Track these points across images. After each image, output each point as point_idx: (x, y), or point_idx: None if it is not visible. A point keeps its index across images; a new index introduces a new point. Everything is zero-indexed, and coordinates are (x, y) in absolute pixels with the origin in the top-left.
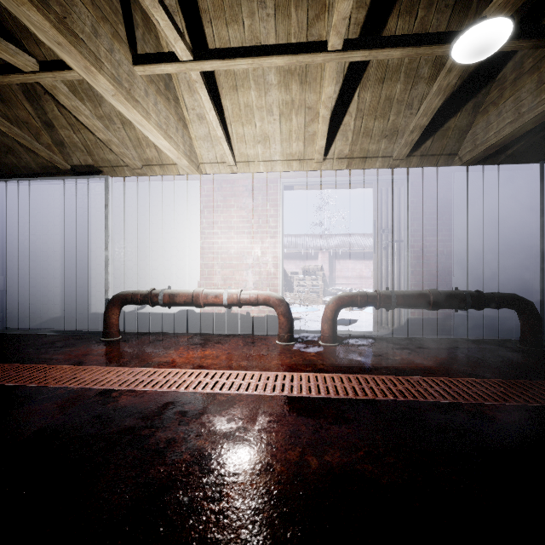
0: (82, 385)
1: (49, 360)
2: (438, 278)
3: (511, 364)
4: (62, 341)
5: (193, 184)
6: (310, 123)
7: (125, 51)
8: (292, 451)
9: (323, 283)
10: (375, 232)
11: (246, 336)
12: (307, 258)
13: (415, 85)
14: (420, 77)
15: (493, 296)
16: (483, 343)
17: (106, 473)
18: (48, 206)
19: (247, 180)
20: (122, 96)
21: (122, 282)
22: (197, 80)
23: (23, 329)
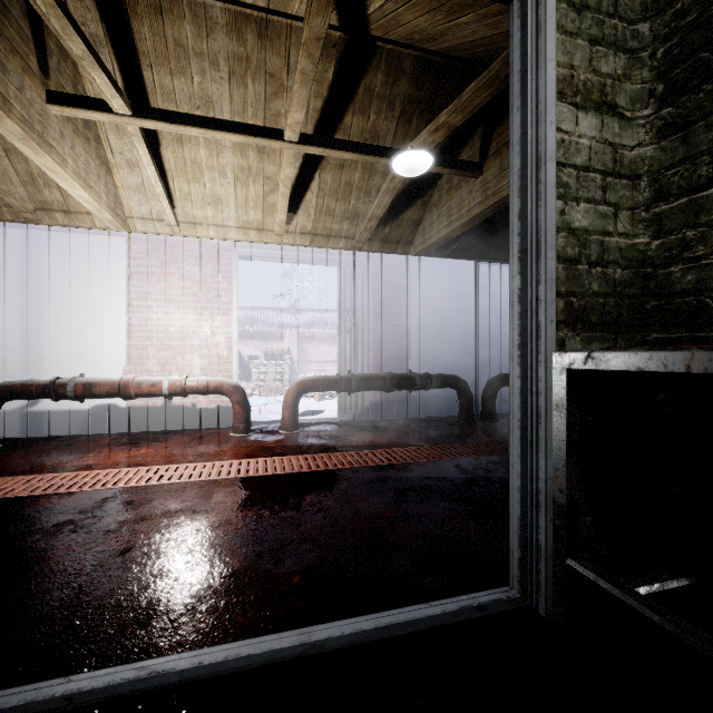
0: None
1: None
2: (397, 362)
3: (445, 435)
4: None
5: (116, 241)
6: (269, 194)
7: (37, 86)
8: (248, 511)
9: (289, 370)
10: (340, 313)
11: (192, 432)
12: (271, 338)
13: (372, 176)
14: (375, 170)
15: (438, 377)
16: (432, 421)
17: (56, 552)
18: None
19: (193, 245)
20: (33, 142)
21: None
22: (134, 134)
23: None
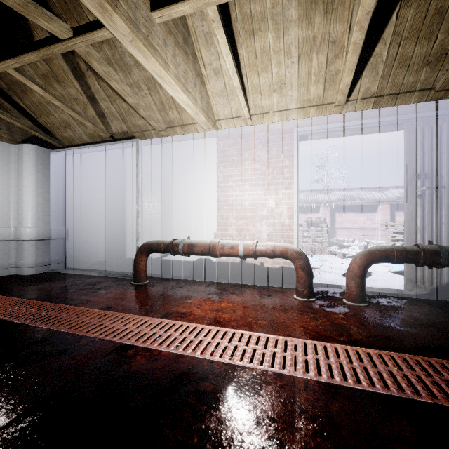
0: (103, 335)
1: (86, 302)
2: None
3: None
4: (101, 283)
5: (210, 141)
6: (332, 61)
7: None
8: None
9: (327, 235)
10: (408, 177)
11: (261, 287)
12: (309, 211)
13: None
14: None
15: None
16: None
17: None
18: (96, 169)
19: (261, 133)
20: (139, 41)
21: (150, 232)
22: (214, 19)
23: (78, 269)
